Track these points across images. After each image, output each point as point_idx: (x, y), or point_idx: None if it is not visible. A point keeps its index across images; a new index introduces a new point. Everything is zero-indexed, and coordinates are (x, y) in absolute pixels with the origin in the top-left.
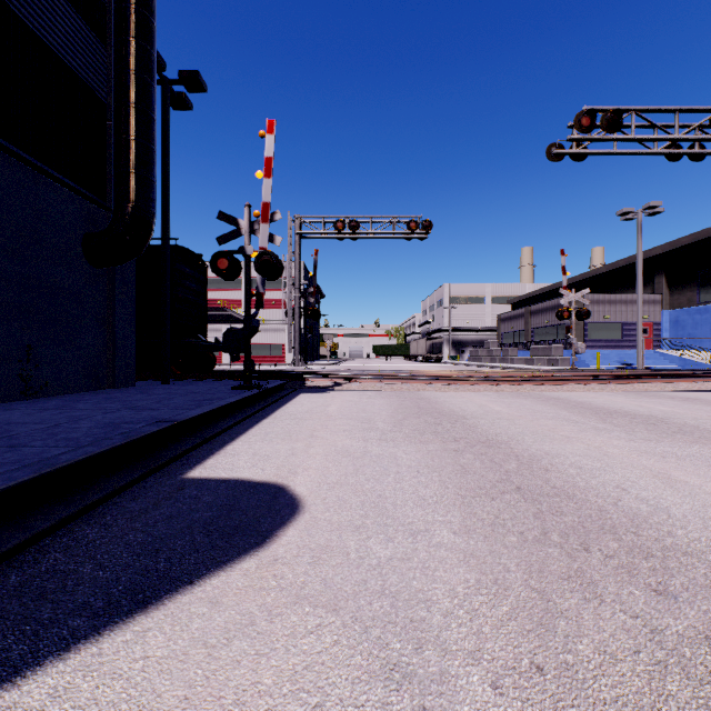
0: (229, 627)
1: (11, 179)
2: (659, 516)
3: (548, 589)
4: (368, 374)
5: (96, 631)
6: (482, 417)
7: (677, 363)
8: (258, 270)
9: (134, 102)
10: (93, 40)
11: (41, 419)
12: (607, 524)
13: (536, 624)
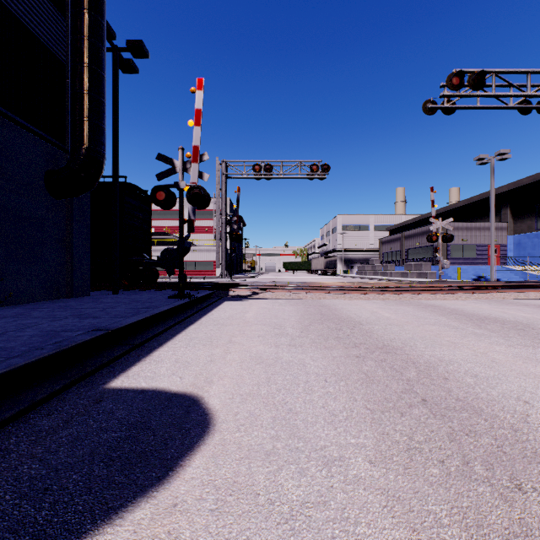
0: None
1: None
2: None
3: None
4: (279, 285)
5: None
6: (375, 322)
7: (520, 276)
8: (189, 201)
9: (87, 63)
10: (54, 12)
11: None
12: (527, 449)
13: None
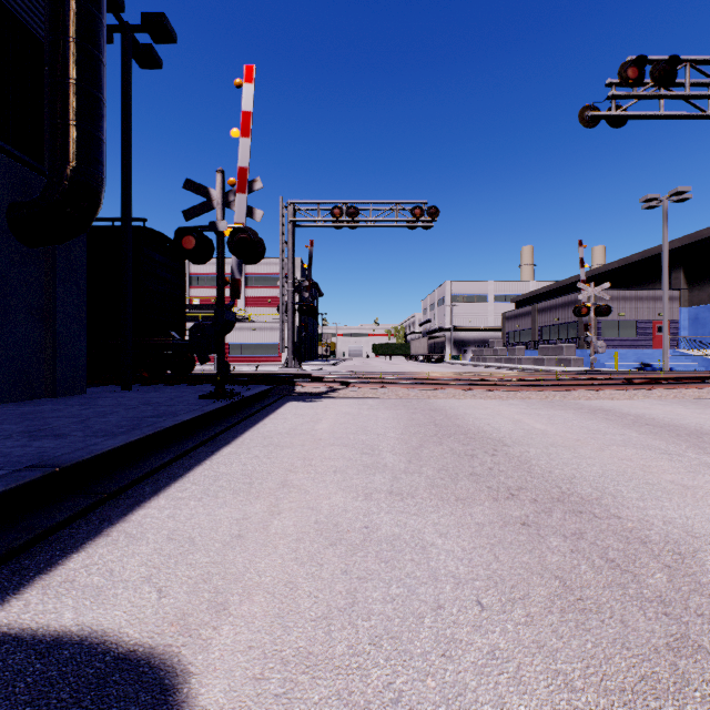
0: None
1: None
2: None
3: None
4: (368, 378)
5: None
6: (527, 441)
7: (699, 364)
8: (232, 250)
9: (74, 36)
10: None
11: None
12: None
13: None
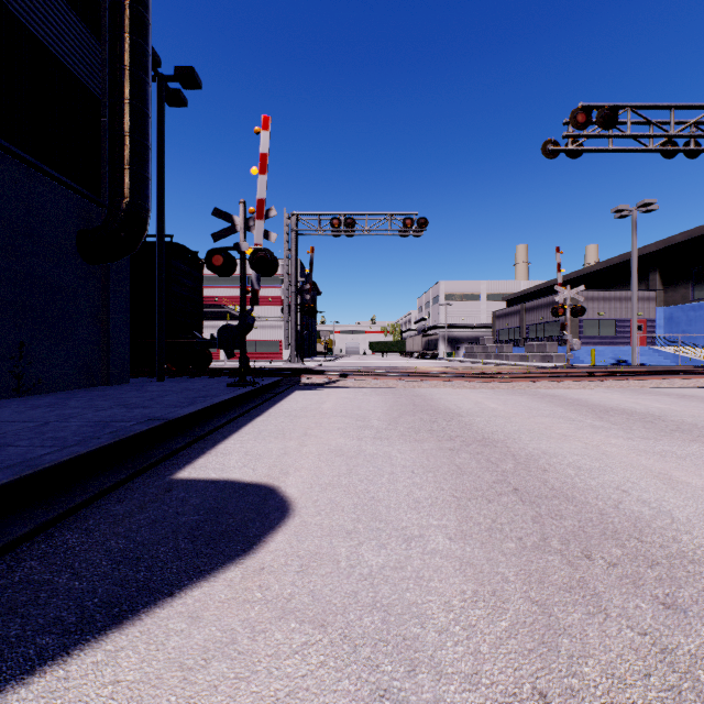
0: (208, 645)
1: (3, 175)
2: (662, 519)
3: (549, 602)
4: (363, 371)
5: (65, 651)
6: (478, 414)
7: (671, 360)
8: (253, 267)
9: (129, 98)
10: (88, 36)
11: (31, 417)
12: (608, 529)
13: (537, 643)
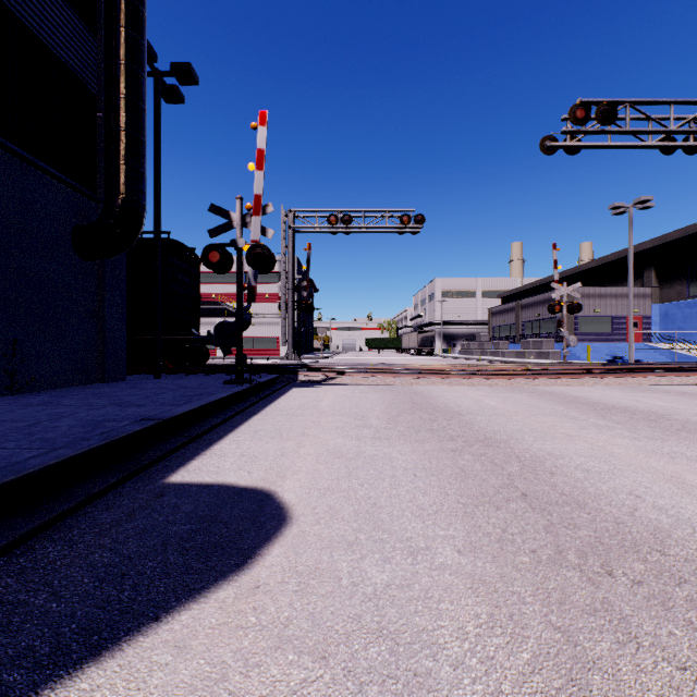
0: (195, 683)
1: None
2: (683, 529)
3: (573, 628)
4: (361, 368)
5: (33, 690)
6: (478, 413)
7: (667, 357)
8: (250, 263)
9: (124, 93)
10: (83, 30)
11: (22, 416)
12: (627, 540)
13: (565, 680)
